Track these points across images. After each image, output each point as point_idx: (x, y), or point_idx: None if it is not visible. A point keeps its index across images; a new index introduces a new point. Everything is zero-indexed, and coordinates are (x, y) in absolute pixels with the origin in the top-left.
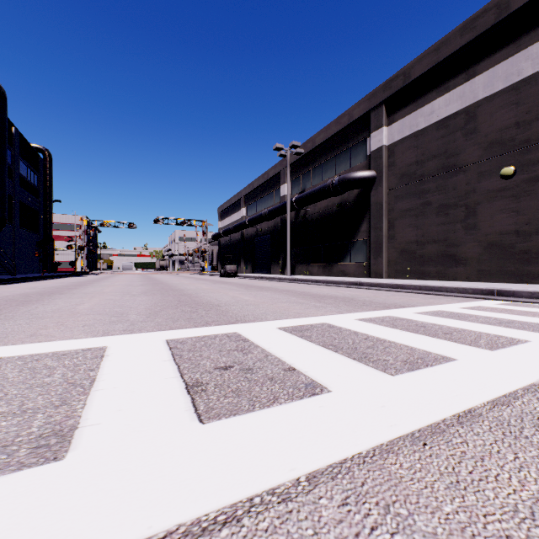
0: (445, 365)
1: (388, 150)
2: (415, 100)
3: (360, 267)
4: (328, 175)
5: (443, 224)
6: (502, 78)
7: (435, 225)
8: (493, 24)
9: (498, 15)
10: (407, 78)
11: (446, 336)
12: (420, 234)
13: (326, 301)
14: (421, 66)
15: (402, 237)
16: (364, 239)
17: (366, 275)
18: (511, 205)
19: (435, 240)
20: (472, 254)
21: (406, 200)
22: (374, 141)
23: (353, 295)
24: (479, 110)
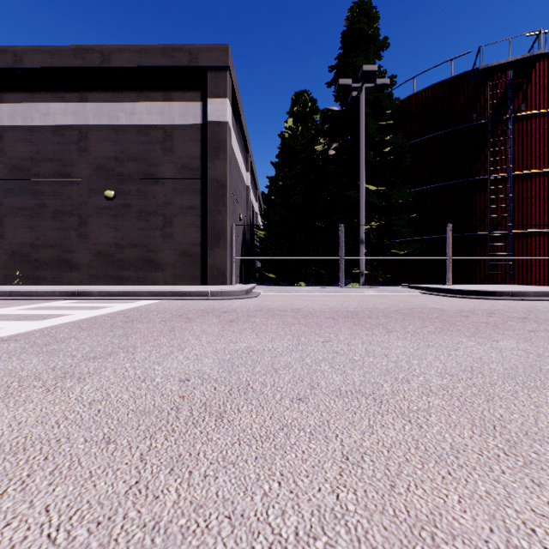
0: None
1: None
2: (30, 91)
3: None
4: None
5: (59, 229)
6: (107, 116)
7: (52, 229)
8: (99, 66)
9: (103, 61)
10: (19, 61)
11: None
12: (36, 237)
13: None
14: (36, 59)
15: (14, 237)
16: None
17: None
18: (113, 223)
19: (52, 244)
20: (85, 261)
21: (19, 197)
22: None
23: None
24: (91, 134)
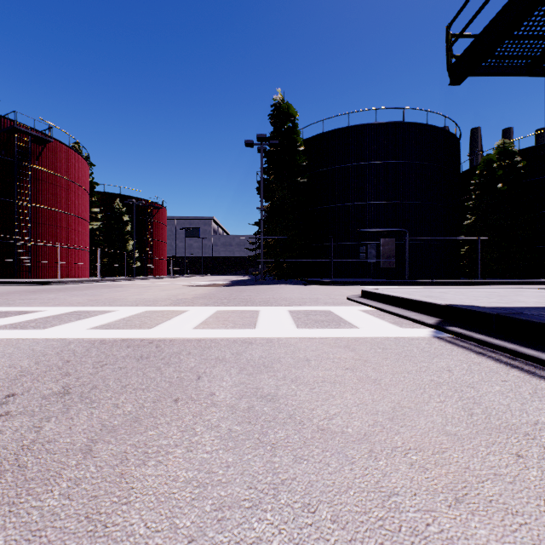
0: None
1: None
2: None
3: None
4: None
5: None
6: None
7: None
8: None
9: None
10: None
11: None
12: None
13: None
14: None
15: None
16: None
17: None
18: None
19: None
20: None
21: None
22: None
23: None
24: None
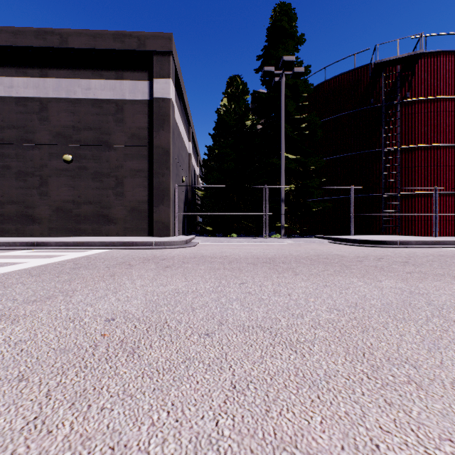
0: None
1: None
2: None
3: None
4: None
5: (22, 188)
6: (65, 90)
7: (15, 188)
8: (58, 47)
9: (61, 43)
10: None
11: None
12: (1, 194)
13: None
14: (0, 38)
15: None
16: None
17: None
18: (71, 182)
19: (15, 201)
20: (46, 215)
21: None
22: None
23: None
24: (51, 105)
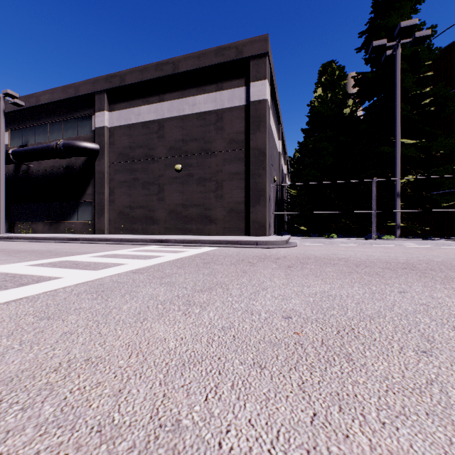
0: (50, 281)
1: (110, 131)
2: (129, 100)
3: (87, 225)
4: (56, 137)
5: (146, 195)
6: (176, 109)
7: (142, 195)
8: (171, 74)
9: (174, 69)
10: (123, 81)
11: (83, 267)
12: (132, 201)
13: (19, 254)
14: (132, 77)
15: (120, 201)
16: (90, 201)
17: (92, 232)
18: (180, 188)
19: (142, 206)
20: (162, 217)
21: (123, 174)
22: (98, 119)
23: (58, 248)
24: (166, 124)
